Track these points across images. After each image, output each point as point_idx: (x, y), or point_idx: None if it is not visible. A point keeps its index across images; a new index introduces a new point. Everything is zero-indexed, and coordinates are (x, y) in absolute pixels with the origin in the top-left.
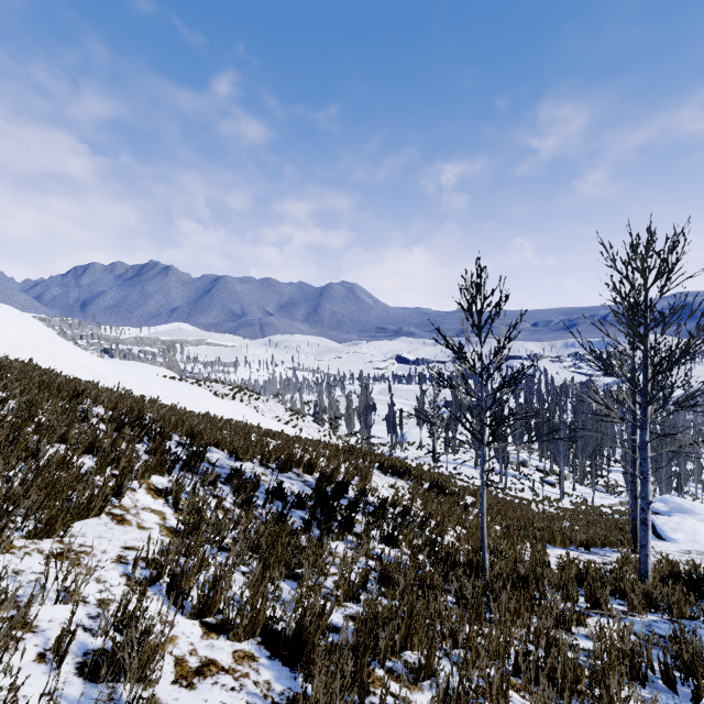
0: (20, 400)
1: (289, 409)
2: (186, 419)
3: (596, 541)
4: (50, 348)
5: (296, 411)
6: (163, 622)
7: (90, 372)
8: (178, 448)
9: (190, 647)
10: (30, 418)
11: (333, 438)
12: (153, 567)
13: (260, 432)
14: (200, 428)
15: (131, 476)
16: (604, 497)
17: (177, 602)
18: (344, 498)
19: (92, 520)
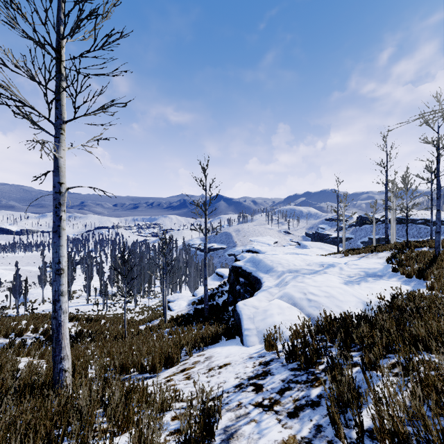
0: None
1: None
2: None
3: (153, 318)
4: None
5: None
6: None
7: None
8: None
9: None
10: None
11: None
12: None
13: None
14: None
15: None
16: (153, 301)
17: None
18: None
19: None
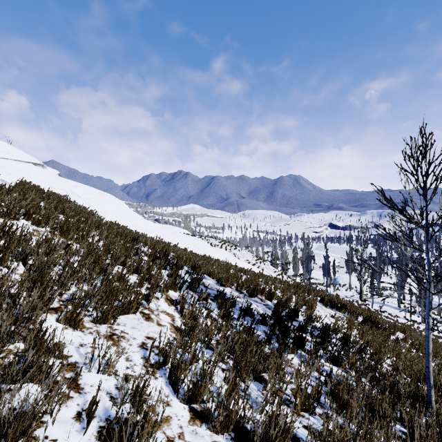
0: (105, 241)
1: (255, 256)
2: (192, 257)
3: None
4: (127, 215)
5: (259, 258)
6: (163, 401)
7: (145, 229)
8: (186, 274)
9: (179, 430)
10: (108, 251)
11: (284, 277)
12: (160, 356)
13: (236, 269)
14: (199, 263)
15: (157, 290)
16: None
17: (174, 386)
18: (295, 321)
19: (131, 316)
